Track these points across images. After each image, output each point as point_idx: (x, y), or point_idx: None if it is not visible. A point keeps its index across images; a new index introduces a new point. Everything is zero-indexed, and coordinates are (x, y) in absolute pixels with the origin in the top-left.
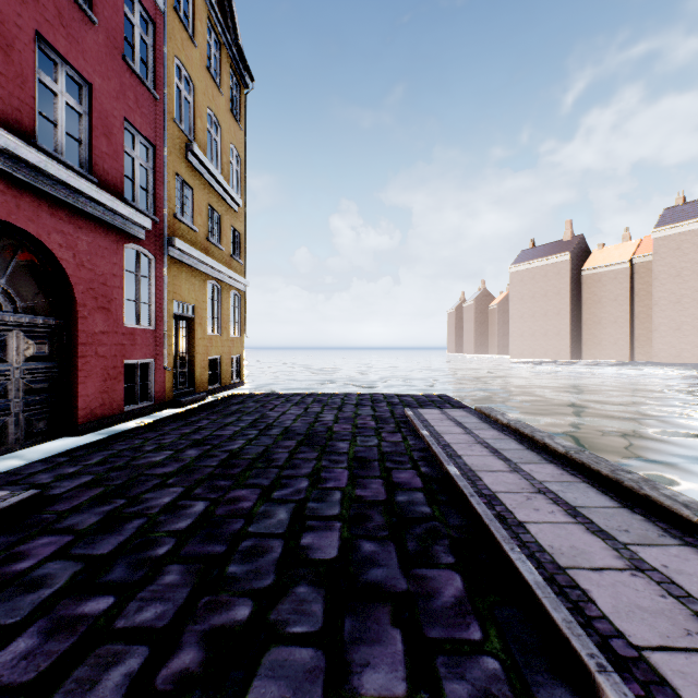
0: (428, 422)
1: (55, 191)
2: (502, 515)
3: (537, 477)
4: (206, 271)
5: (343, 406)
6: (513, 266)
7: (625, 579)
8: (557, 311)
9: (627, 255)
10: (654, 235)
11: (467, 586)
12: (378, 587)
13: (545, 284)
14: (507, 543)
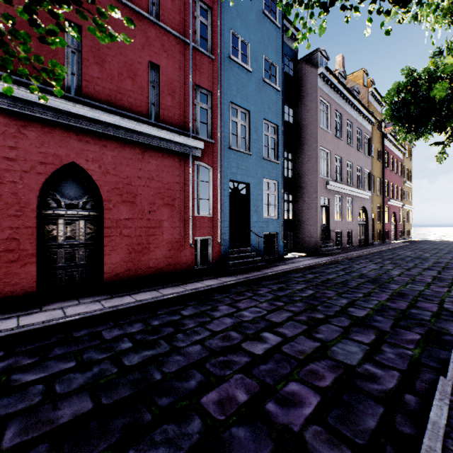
0: None
1: (396, 205)
2: None
3: None
4: (406, 208)
5: None
6: None
7: None
8: None
9: None
10: None
11: None
12: None
13: None
14: None
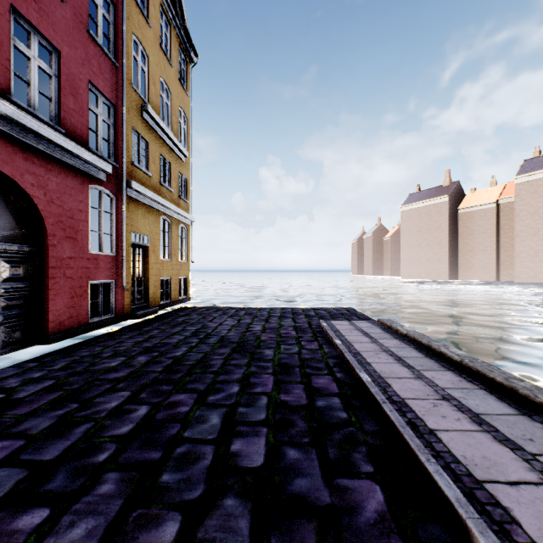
0: (339, 332)
1: (27, 139)
2: (413, 422)
3: (439, 383)
4: (159, 208)
5: (269, 318)
6: (403, 206)
7: (542, 495)
8: (438, 241)
9: (494, 197)
10: (516, 181)
11: (388, 499)
12: (303, 499)
13: (429, 220)
14: (423, 453)
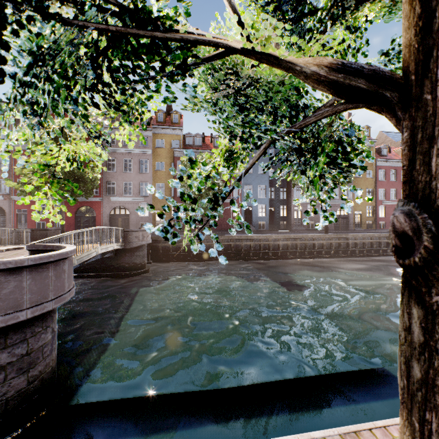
0: None
1: None
2: None
3: None
4: None
5: None
6: None
7: None
8: None
9: None
10: None
11: None
12: None
13: None
14: None
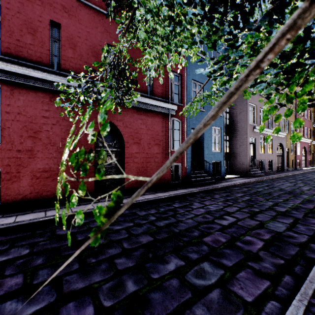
0: None
1: (306, 142)
2: None
3: None
4: (314, 144)
5: None
6: None
7: None
8: None
9: None
10: None
11: None
12: None
13: None
14: None
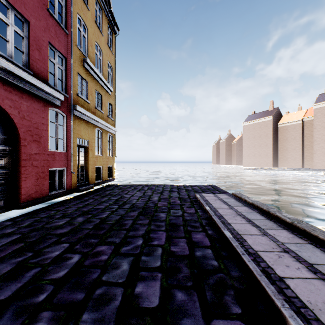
0: (208, 201)
1: (6, 76)
2: (266, 270)
3: (279, 239)
4: (94, 123)
5: (163, 191)
6: (244, 123)
7: None
8: (266, 144)
9: (300, 117)
10: (314, 107)
11: None
12: None
13: (260, 131)
14: (278, 299)
